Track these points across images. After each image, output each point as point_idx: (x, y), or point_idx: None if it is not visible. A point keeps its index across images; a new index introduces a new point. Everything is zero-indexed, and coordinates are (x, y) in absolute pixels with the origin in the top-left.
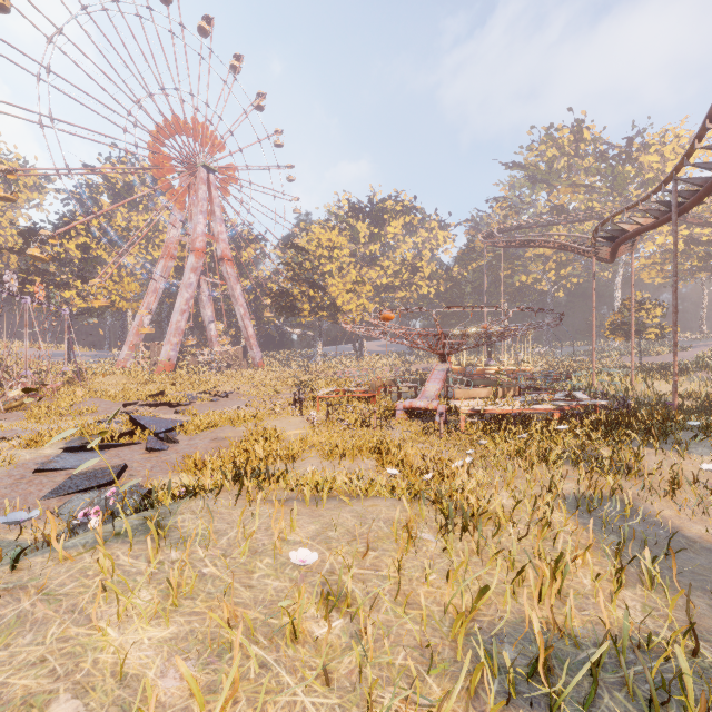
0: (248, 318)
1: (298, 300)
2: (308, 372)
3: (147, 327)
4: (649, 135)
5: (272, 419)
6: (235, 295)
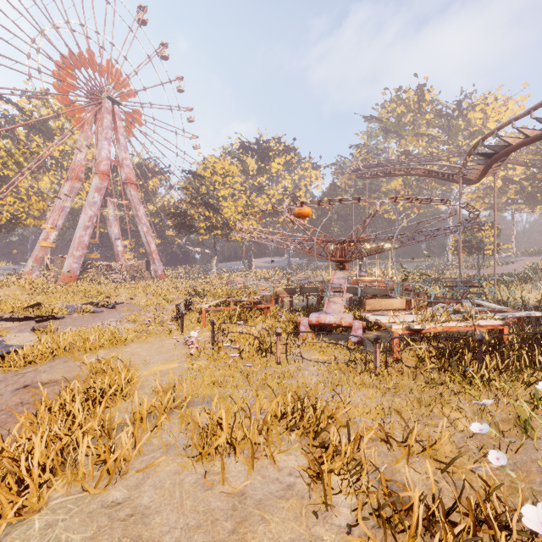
0: (151, 236)
1: (196, 220)
2: (204, 282)
3: (52, 242)
4: (475, 97)
5: (139, 342)
6: (138, 215)
